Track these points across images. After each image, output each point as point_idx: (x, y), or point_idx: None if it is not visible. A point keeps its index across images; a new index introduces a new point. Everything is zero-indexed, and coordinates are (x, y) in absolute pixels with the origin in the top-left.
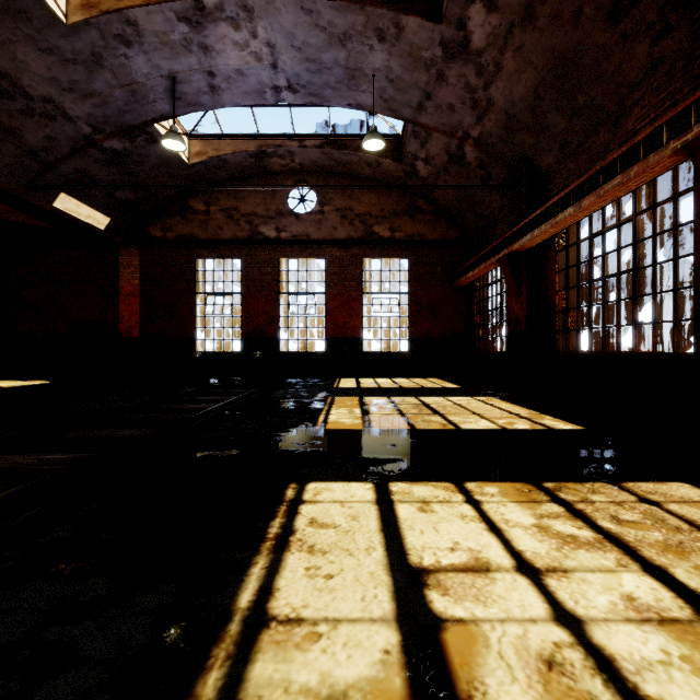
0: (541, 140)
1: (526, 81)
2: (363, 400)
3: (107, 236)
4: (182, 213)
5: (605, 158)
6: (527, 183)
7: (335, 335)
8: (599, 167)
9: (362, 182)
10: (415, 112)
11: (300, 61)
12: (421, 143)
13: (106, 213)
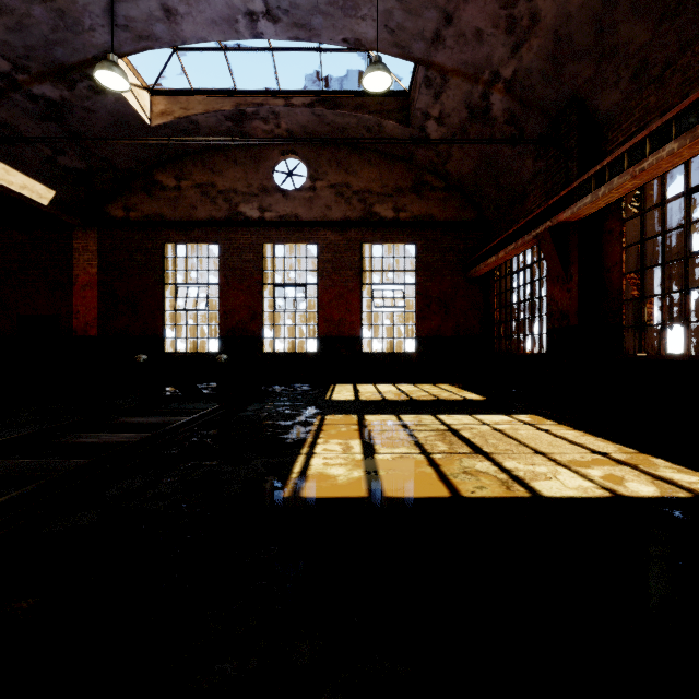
0: (605, 68)
1: None
2: (364, 423)
3: (55, 215)
4: (148, 189)
5: None
6: (579, 132)
7: (329, 333)
8: None
9: (361, 153)
10: (429, 46)
11: None
12: (435, 95)
13: (49, 185)
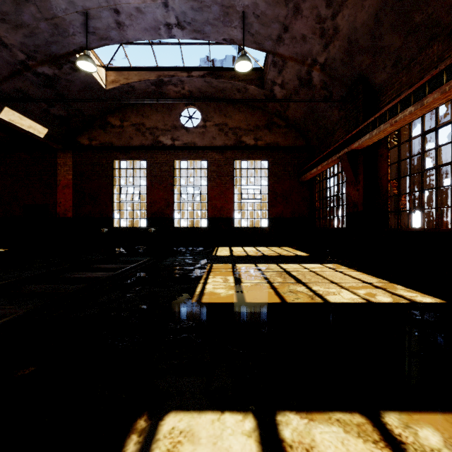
0: (377, 59)
1: (369, 7)
2: (235, 268)
3: (47, 143)
4: (103, 127)
5: (438, 66)
6: (364, 96)
7: (214, 215)
8: (444, 66)
9: (234, 104)
10: (274, 44)
11: (185, 0)
12: (278, 71)
13: (44, 125)
